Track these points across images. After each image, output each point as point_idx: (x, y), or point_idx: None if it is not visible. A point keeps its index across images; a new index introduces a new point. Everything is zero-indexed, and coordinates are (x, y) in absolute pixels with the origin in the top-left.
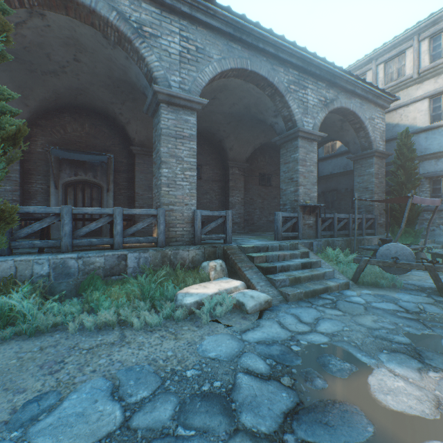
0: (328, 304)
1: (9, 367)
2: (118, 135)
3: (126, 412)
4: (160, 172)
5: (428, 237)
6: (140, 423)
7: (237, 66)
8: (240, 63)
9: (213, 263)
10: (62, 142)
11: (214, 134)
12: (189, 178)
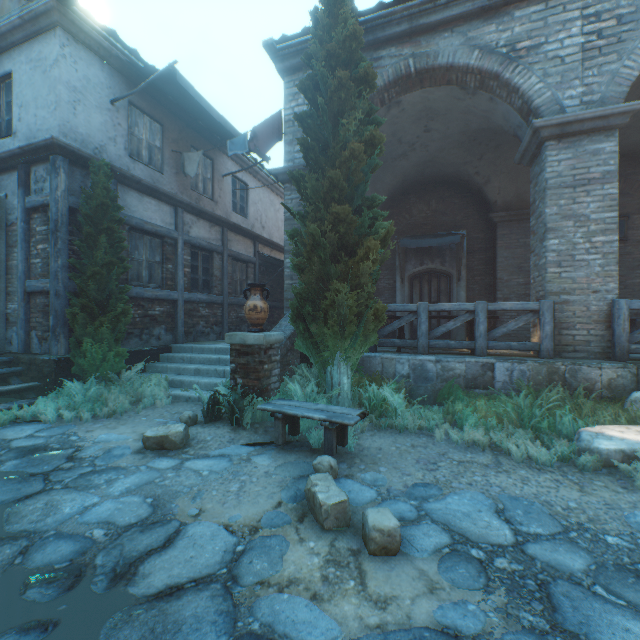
0: None
1: (391, 452)
2: (470, 203)
3: (516, 536)
4: (544, 245)
5: None
6: (537, 555)
7: None
8: None
9: None
10: (407, 229)
11: None
12: (600, 248)
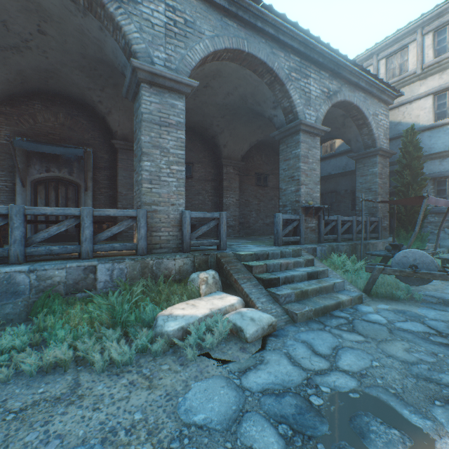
0: (344, 325)
1: None
2: (98, 127)
3: None
4: (141, 165)
5: (433, 241)
6: None
7: (232, 46)
8: (236, 43)
9: (204, 274)
10: (31, 133)
11: (206, 129)
12: (176, 174)
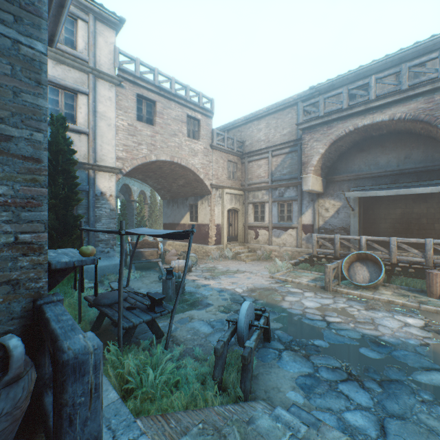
0: None
1: None
2: None
3: None
4: None
5: None
6: None
7: None
8: None
9: None
10: None
11: None
12: None
